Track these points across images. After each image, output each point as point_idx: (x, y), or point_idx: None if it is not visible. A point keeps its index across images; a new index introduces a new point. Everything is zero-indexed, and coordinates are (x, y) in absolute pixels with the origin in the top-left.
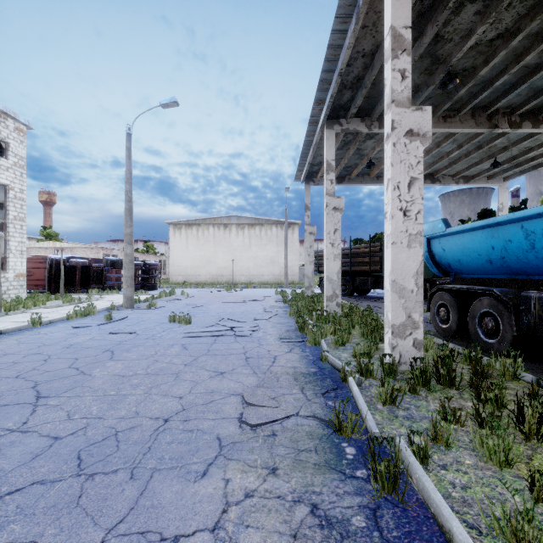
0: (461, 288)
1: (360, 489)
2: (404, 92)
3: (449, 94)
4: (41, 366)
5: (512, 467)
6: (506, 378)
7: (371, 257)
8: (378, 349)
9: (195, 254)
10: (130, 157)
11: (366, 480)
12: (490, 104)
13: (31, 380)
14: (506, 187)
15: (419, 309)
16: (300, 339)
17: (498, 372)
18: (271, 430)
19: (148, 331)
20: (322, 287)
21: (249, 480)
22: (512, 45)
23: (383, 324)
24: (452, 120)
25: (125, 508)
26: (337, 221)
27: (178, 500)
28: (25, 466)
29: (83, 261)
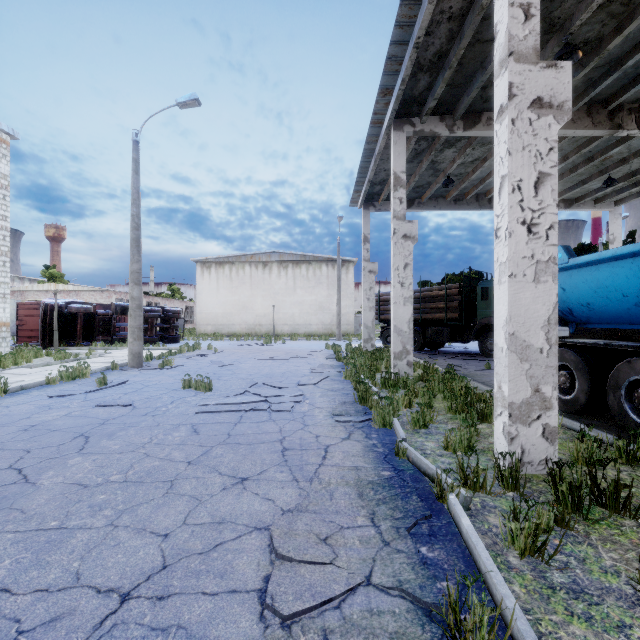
0: (596, 344)
1: None
2: (528, 40)
3: None
4: None
5: None
6: None
7: (447, 302)
8: (479, 434)
9: (228, 299)
10: (137, 171)
11: None
12: (613, 97)
13: None
14: (619, 213)
15: (552, 378)
16: (362, 417)
17: None
18: (321, 629)
19: (151, 402)
20: (385, 339)
21: None
22: None
23: (476, 393)
24: None
25: None
26: (408, 252)
27: None
28: None
29: (86, 307)
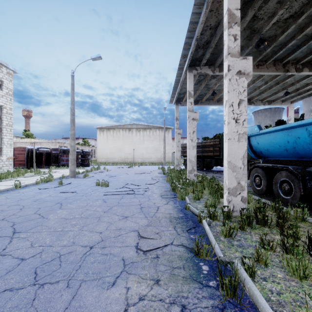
0: (269, 166)
1: (212, 294)
2: (235, 48)
3: (260, 52)
4: (18, 212)
5: (307, 279)
6: (298, 220)
7: (214, 147)
8: (220, 202)
9: (112, 146)
10: (73, 89)
11: (216, 288)
12: (284, 58)
13: (11, 221)
14: (293, 107)
15: (245, 178)
16: (173, 196)
17: (292, 216)
18: (156, 254)
19: (83, 191)
20: (185, 165)
21: (142, 288)
22: (298, 22)
23: (222, 187)
24: (262, 67)
25: (62, 308)
26: (194, 126)
27: (96, 302)
28: (1, 278)
29: (47, 150)
